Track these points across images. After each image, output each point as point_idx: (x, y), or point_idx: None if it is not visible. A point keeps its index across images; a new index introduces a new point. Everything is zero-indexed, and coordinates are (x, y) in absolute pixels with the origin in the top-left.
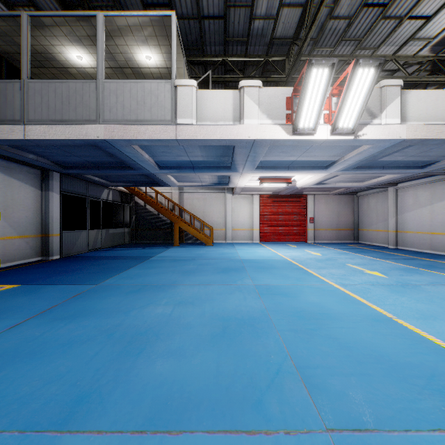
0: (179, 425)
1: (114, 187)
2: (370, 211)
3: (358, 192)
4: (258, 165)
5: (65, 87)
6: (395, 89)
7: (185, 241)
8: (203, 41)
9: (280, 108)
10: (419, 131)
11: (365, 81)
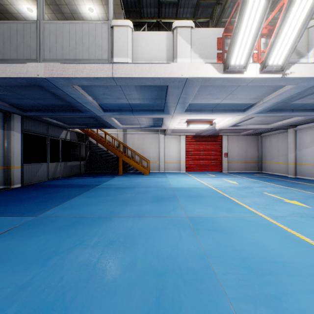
0: None
1: (71, 129)
2: (272, 147)
3: (262, 133)
4: (187, 108)
5: (7, 28)
6: None
7: (128, 171)
8: (140, 3)
9: (211, 47)
10: None
11: (301, 13)
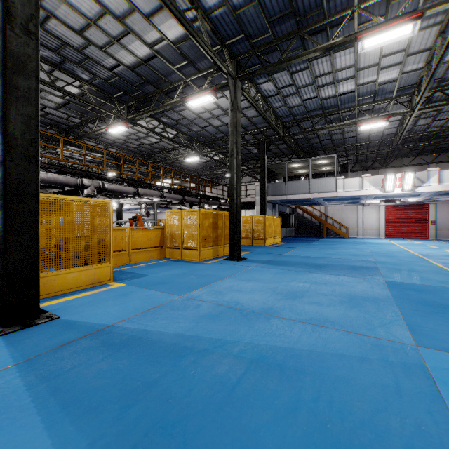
0: (348, 250)
1: (290, 206)
2: None
3: None
4: (374, 197)
5: (299, 183)
6: (434, 171)
7: (328, 236)
8: (344, 142)
9: (379, 183)
10: (447, 187)
11: (410, 176)
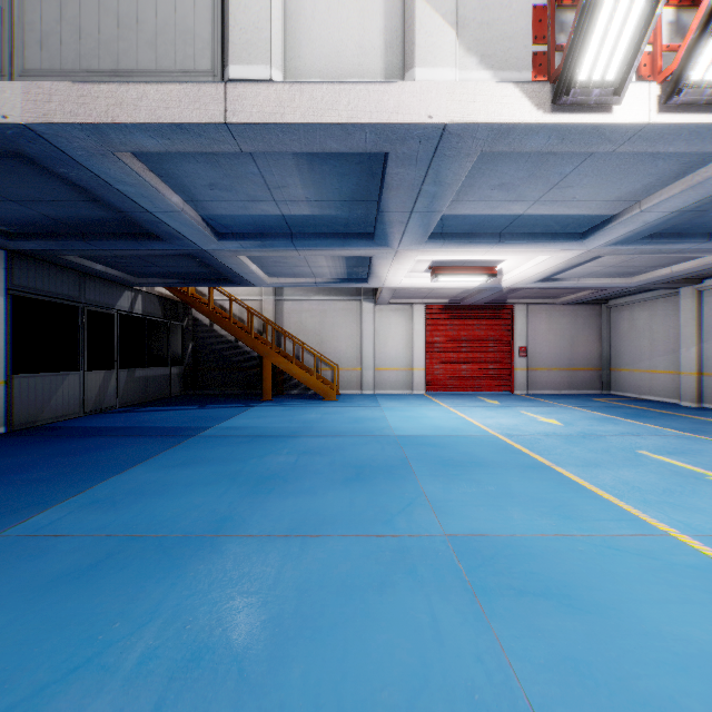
0: None
1: (147, 288)
2: (637, 334)
3: (610, 299)
4: (434, 231)
5: None
6: None
7: (286, 391)
8: None
9: (516, 37)
10: None
11: None
